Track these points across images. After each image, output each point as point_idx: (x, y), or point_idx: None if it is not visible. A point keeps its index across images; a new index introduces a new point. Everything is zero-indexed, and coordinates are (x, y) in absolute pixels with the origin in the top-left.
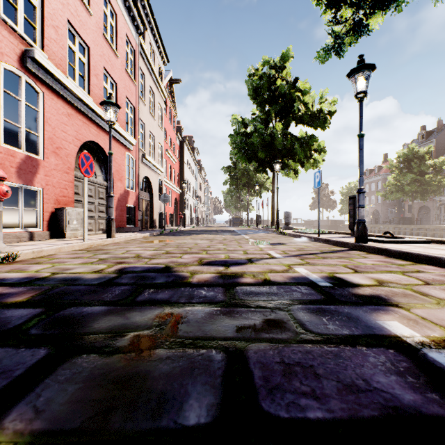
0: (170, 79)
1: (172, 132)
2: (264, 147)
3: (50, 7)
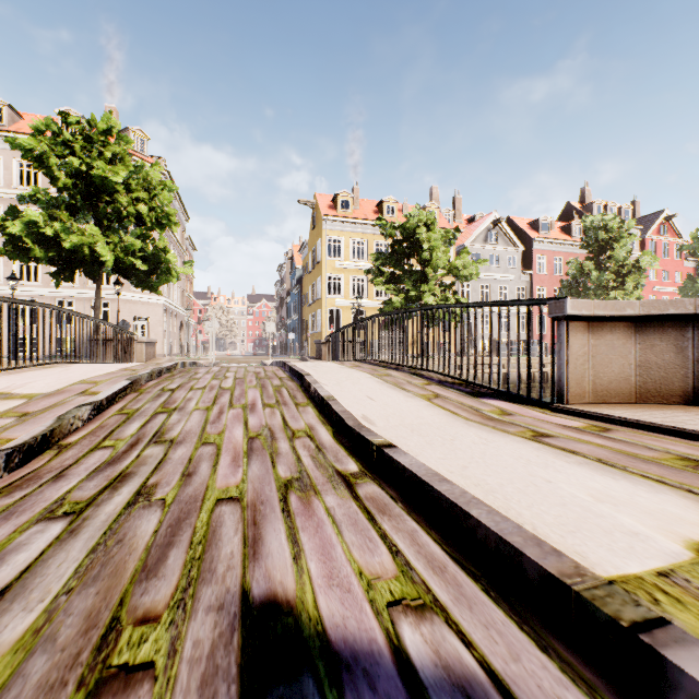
0: (663, 218)
1: (672, 263)
2: (695, 295)
3: (548, 290)
